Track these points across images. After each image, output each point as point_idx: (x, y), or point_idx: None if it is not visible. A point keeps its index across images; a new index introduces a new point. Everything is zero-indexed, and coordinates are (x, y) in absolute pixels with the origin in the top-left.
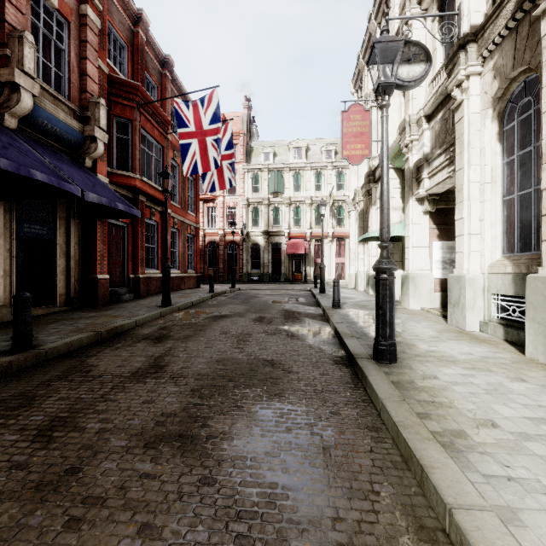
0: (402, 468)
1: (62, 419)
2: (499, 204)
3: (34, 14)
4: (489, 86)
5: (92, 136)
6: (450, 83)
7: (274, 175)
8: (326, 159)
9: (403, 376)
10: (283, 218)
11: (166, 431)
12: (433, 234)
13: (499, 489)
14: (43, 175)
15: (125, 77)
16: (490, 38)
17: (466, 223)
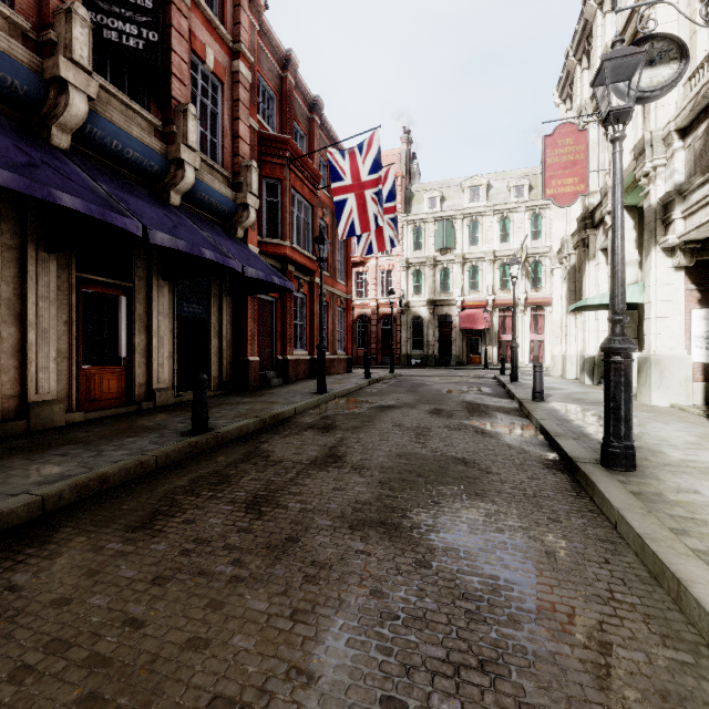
0: (650, 584)
1: (263, 497)
2: None
3: (192, 82)
4: None
5: (244, 204)
6: None
7: (442, 226)
8: (515, 198)
9: (647, 487)
10: (454, 282)
11: (366, 517)
12: (691, 298)
13: None
14: (210, 253)
15: (274, 131)
16: None
17: None
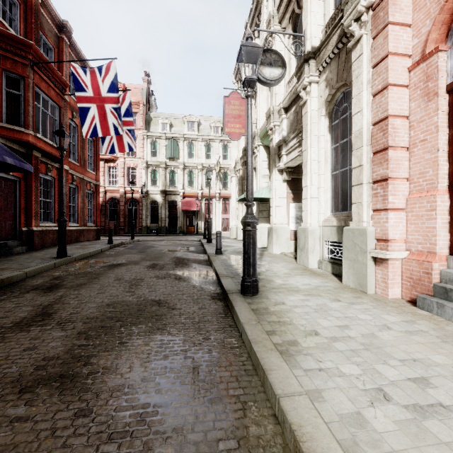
0: (252, 374)
1: None
2: (329, 177)
3: None
4: (323, 92)
5: None
6: (299, 86)
7: (170, 143)
8: (214, 133)
9: (261, 304)
10: (179, 180)
11: (46, 374)
12: (290, 197)
13: (313, 378)
14: None
15: (17, 33)
16: (323, 58)
17: (309, 190)
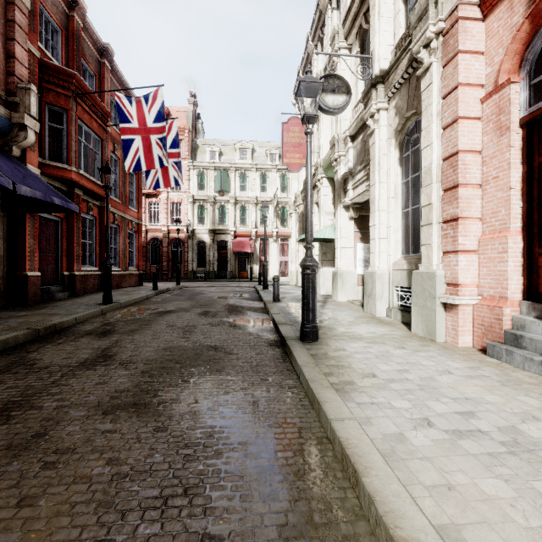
0: (308, 408)
1: (16, 402)
2: (400, 215)
3: None
4: (392, 121)
5: (21, 124)
6: (366, 113)
7: (220, 174)
8: (271, 161)
9: (321, 350)
10: (229, 217)
11: (122, 402)
12: (357, 237)
13: (364, 409)
14: None
15: (59, 62)
16: (392, 83)
17: (377, 229)
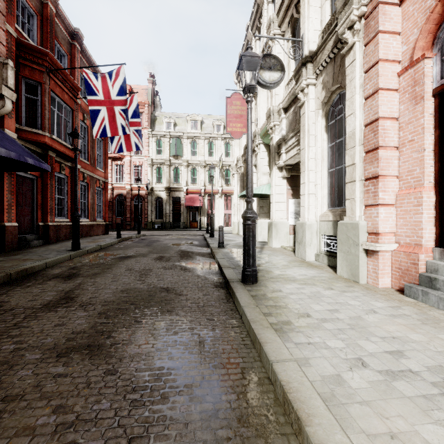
0: (250, 348)
1: None
2: (326, 174)
3: None
4: (320, 94)
5: None
6: (297, 88)
7: (174, 141)
8: (217, 131)
9: (260, 291)
10: (182, 177)
11: (76, 344)
12: (289, 193)
13: (302, 349)
14: None
15: (34, 42)
16: (320, 62)
17: (306, 187)
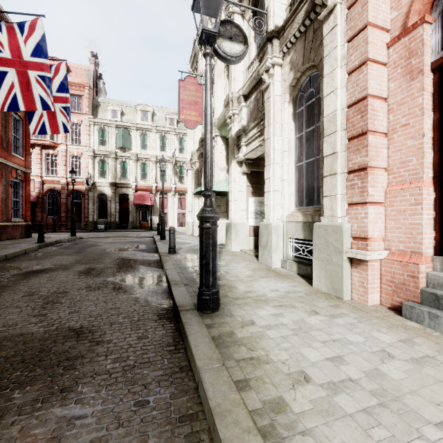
0: None
1: None
2: (293, 168)
3: None
4: (287, 76)
5: None
6: (261, 68)
7: (121, 131)
8: (170, 125)
9: (224, 327)
10: (131, 172)
11: None
12: (249, 191)
13: None
14: None
15: None
16: (288, 38)
17: (272, 182)
